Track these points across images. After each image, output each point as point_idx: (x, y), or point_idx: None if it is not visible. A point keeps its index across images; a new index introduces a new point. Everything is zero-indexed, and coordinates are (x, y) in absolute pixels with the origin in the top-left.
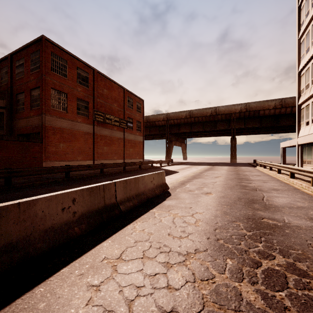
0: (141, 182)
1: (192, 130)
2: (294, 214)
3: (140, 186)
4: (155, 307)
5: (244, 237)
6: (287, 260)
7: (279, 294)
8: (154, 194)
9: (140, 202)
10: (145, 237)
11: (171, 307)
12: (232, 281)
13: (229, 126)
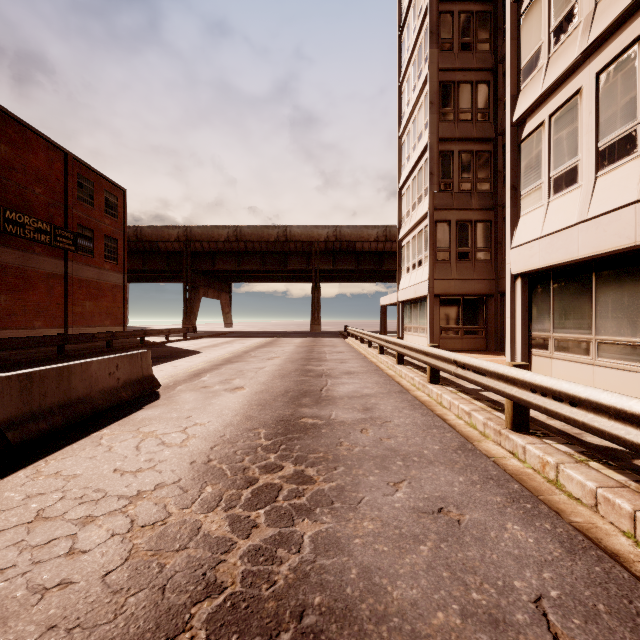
0: (78, 376)
1: (242, 268)
2: (349, 407)
3: (76, 384)
4: (24, 590)
5: (256, 450)
6: (297, 468)
7: (256, 513)
8: (116, 401)
9: (73, 419)
10: (57, 484)
11: (60, 580)
12: (196, 514)
13: (309, 265)
